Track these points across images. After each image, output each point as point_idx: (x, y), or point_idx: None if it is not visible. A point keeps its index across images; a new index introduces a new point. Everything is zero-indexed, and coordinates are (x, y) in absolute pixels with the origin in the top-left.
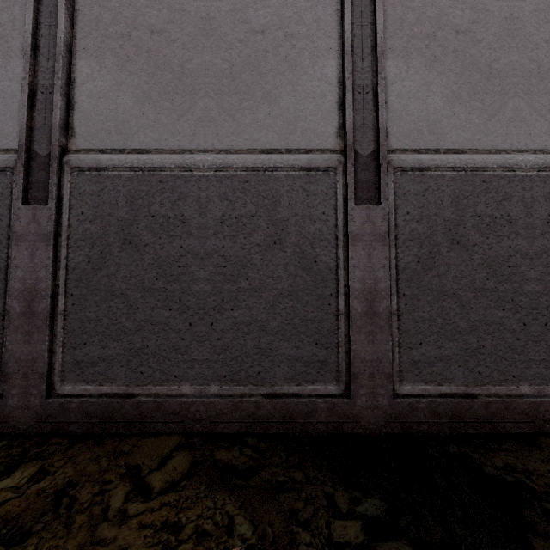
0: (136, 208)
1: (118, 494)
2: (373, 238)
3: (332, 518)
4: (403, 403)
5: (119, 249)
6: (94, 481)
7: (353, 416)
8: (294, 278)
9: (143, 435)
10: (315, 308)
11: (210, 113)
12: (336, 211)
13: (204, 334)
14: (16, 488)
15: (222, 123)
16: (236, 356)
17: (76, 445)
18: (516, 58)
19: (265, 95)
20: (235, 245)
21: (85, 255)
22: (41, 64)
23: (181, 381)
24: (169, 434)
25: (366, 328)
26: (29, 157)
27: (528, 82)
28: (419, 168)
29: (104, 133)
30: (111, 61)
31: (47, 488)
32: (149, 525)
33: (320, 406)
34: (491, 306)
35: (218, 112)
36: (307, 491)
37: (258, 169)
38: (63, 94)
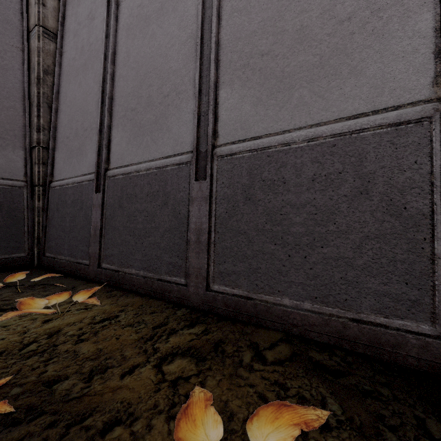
0: (253, 176)
1: (247, 355)
2: None
3: (421, 436)
4: None
5: (243, 204)
6: (233, 344)
7: None
8: (381, 222)
9: (257, 326)
10: (405, 251)
11: (303, 99)
12: (431, 159)
13: (300, 264)
14: (197, 334)
15: (313, 104)
16: (325, 283)
17: (221, 321)
18: None
19: (352, 71)
20: (324, 197)
21: (224, 208)
22: (202, 100)
23: (283, 295)
24: (275, 330)
25: None
26: (197, 154)
27: None
28: None
29: (234, 131)
30: (237, 84)
31: (210, 339)
32: (267, 378)
33: (410, 341)
34: None
35: (310, 96)
36: (394, 406)
37: (344, 134)
38: (213, 114)
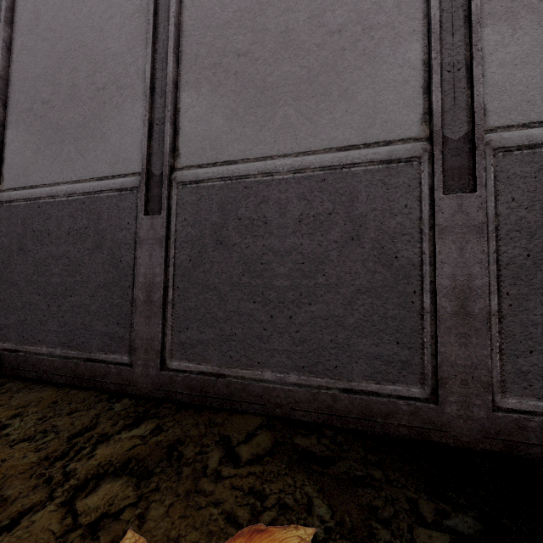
0: (226, 213)
1: (214, 457)
2: (466, 230)
3: (414, 524)
4: (506, 418)
5: (212, 249)
6: (195, 443)
7: (441, 424)
8: (372, 274)
9: (231, 411)
10: (396, 306)
11: (289, 119)
12: (420, 203)
13: (284, 326)
14: (142, 437)
15: (300, 127)
16: (314, 348)
17: (181, 411)
18: None
19: (343, 93)
20: (312, 242)
21: (187, 255)
22: (156, 102)
23: (264, 367)
24: (253, 414)
25: (457, 330)
26: (148, 177)
27: None
28: (529, 146)
29: (201, 151)
30: (206, 88)
31: (163, 441)
32: (239, 488)
33: (401, 407)
34: None
35: (296, 117)
36: (386, 491)
37: (335, 167)
38: (171, 123)
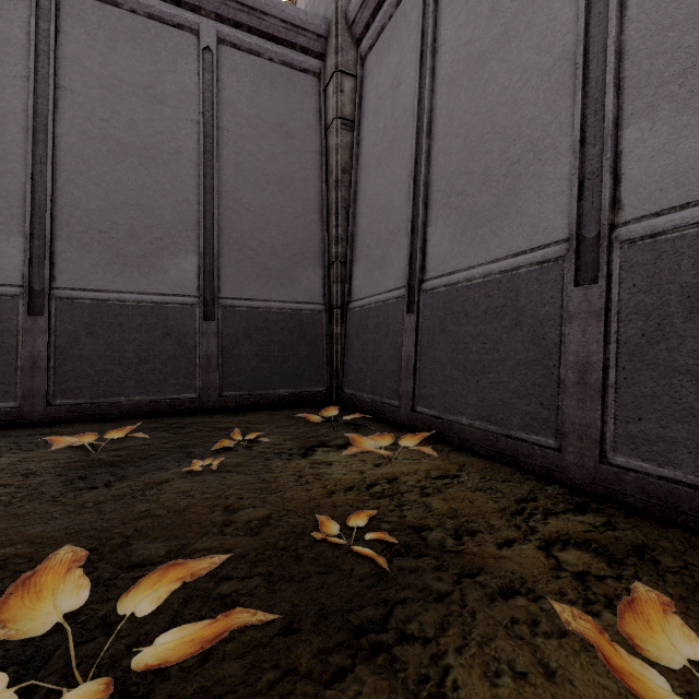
0: None
1: None
2: None
3: None
4: None
5: (682, 320)
6: (672, 555)
7: None
8: None
9: None
10: None
11: None
12: None
13: None
14: (593, 526)
15: None
16: None
17: (635, 517)
18: None
19: None
20: None
21: (638, 328)
22: (587, 154)
23: None
24: None
25: None
26: (578, 243)
27: None
28: None
29: (658, 194)
30: (666, 110)
31: (622, 538)
32: None
33: None
34: None
35: None
36: None
37: None
38: (610, 173)
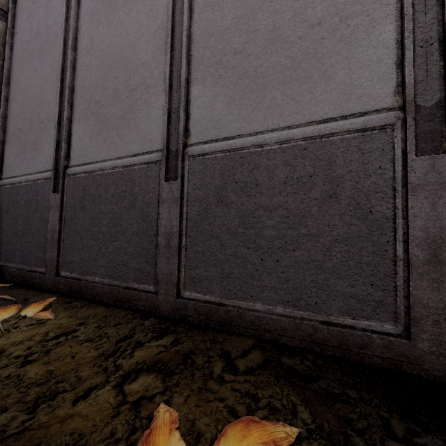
0: (225, 178)
1: (218, 365)
2: (438, 187)
3: (386, 437)
4: None
5: (215, 206)
6: (203, 354)
7: (413, 357)
8: (349, 226)
9: (230, 333)
10: (370, 253)
11: (276, 100)
12: (393, 165)
13: (272, 268)
14: (165, 346)
15: (285, 106)
16: (297, 287)
17: (192, 330)
18: None
19: (322, 75)
20: (295, 200)
21: (196, 211)
22: (173, 96)
23: (255, 300)
24: (247, 336)
25: (429, 276)
26: (168, 153)
27: None
28: None
29: (206, 130)
30: (210, 82)
31: (180, 351)
32: (237, 390)
33: (375, 340)
34: None
35: (282, 98)
36: (361, 408)
37: (315, 138)
38: (184, 111)
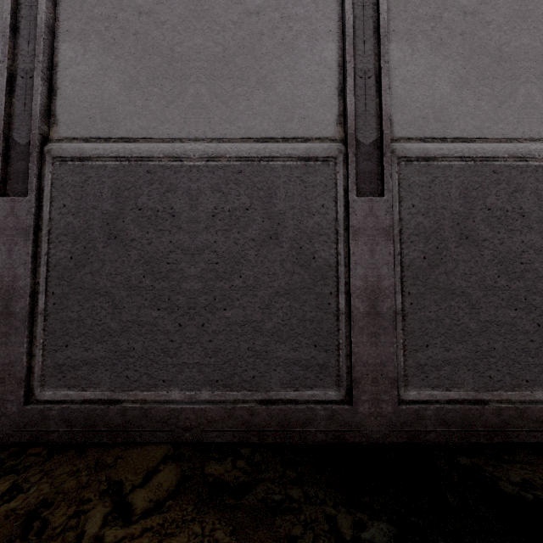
0: (122, 200)
1: (95, 517)
2: (376, 232)
3: None
4: (409, 410)
5: (103, 244)
6: (70, 500)
7: (355, 424)
8: (291, 275)
9: (128, 444)
10: (314, 308)
11: (201, 99)
12: (336, 204)
13: (195, 336)
14: None
15: (214, 110)
16: (229, 359)
17: (55, 456)
18: (528, 41)
19: (261, 80)
20: (227, 240)
21: (67, 251)
22: (21, 47)
23: (170, 386)
24: (157, 443)
25: (369, 329)
26: (8, 146)
27: (541, 67)
28: (425, 158)
29: (88, 121)
30: (96, 44)
31: (18, 508)
32: None
33: (319, 413)
34: (502, 305)
35: (210, 98)
36: (306, 513)
37: (252, 159)
38: (44, 79)
